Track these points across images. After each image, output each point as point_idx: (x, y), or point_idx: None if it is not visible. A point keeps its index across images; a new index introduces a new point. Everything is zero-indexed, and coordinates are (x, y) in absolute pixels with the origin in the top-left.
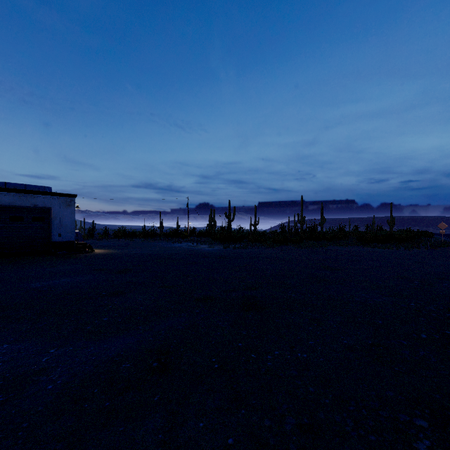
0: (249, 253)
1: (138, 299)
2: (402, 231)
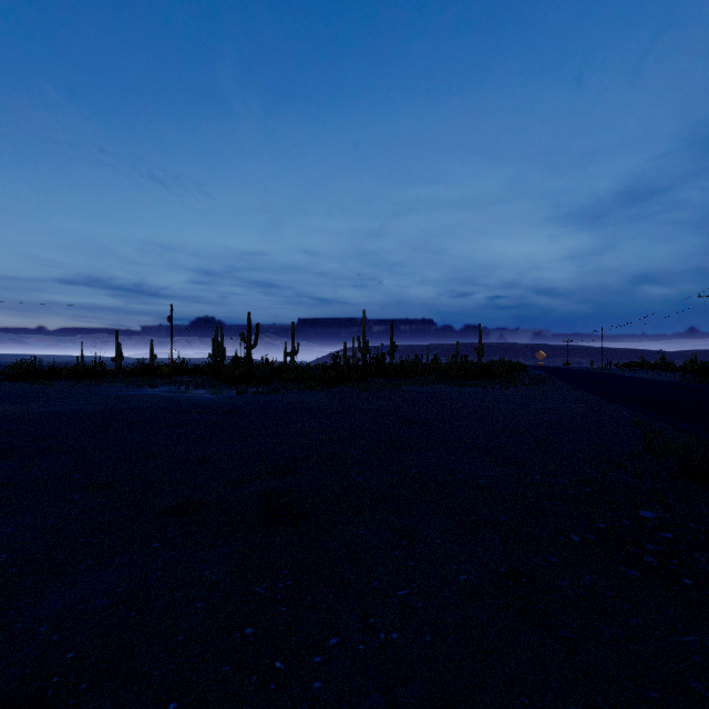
0: (283, 402)
1: (2, 532)
2: (496, 363)
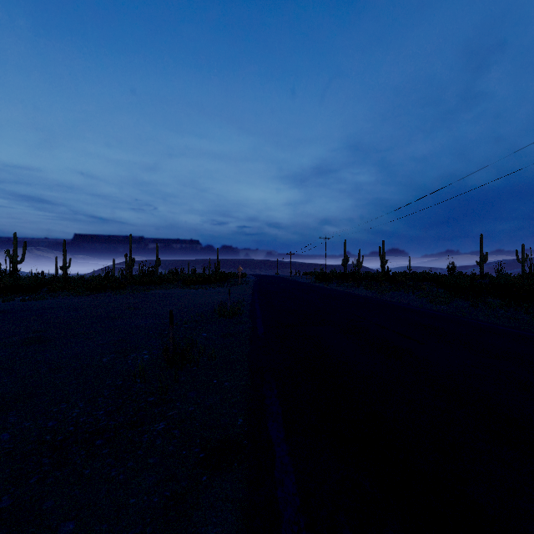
0: (47, 304)
1: None
2: (215, 274)
